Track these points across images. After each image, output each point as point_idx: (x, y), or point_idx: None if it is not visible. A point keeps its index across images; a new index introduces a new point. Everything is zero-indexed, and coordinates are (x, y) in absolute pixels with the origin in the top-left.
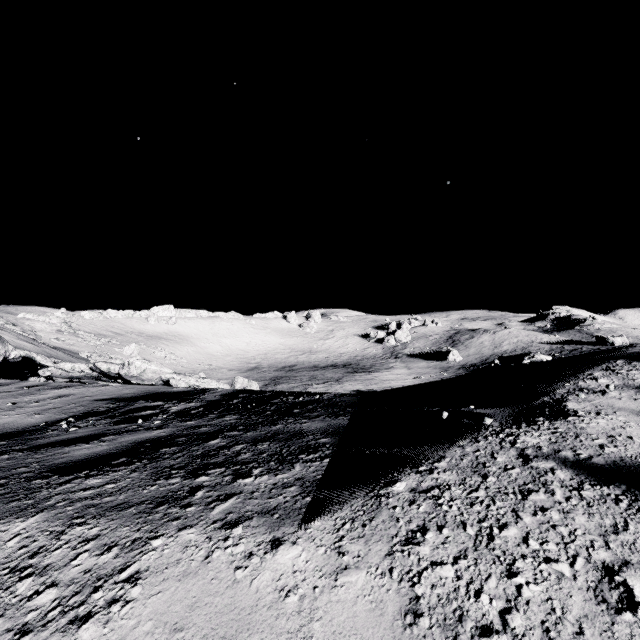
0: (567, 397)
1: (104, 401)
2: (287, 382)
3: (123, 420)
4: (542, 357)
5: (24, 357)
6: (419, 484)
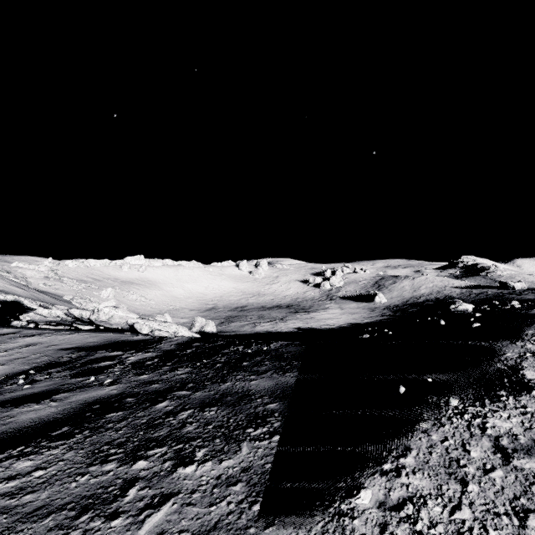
0: (521, 363)
1: (68, 350)
2: (239, 320)
3: (81, 372)
4: (467, 307)
5: (13, 301)
6: (387, 494)
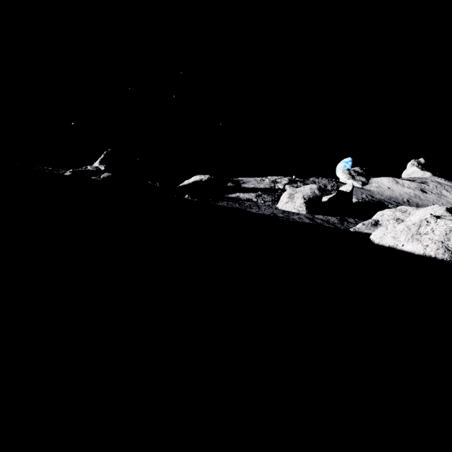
0: None
1: None
2: None
3: None
4: None
5: (280, 189)
6: None
